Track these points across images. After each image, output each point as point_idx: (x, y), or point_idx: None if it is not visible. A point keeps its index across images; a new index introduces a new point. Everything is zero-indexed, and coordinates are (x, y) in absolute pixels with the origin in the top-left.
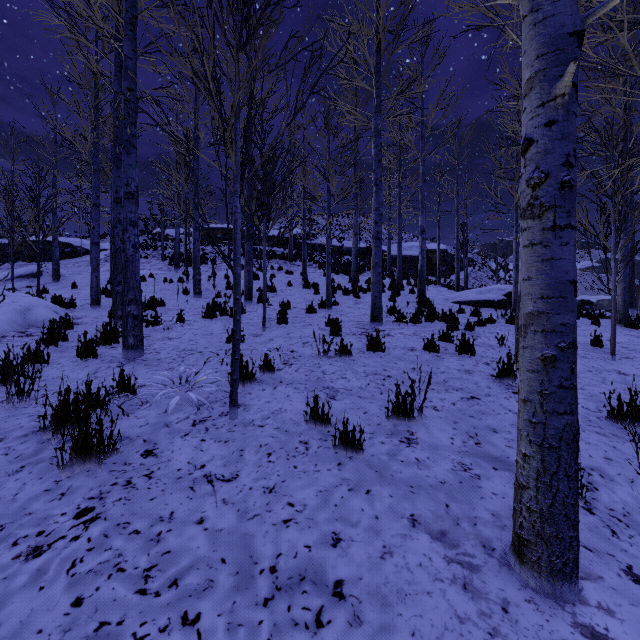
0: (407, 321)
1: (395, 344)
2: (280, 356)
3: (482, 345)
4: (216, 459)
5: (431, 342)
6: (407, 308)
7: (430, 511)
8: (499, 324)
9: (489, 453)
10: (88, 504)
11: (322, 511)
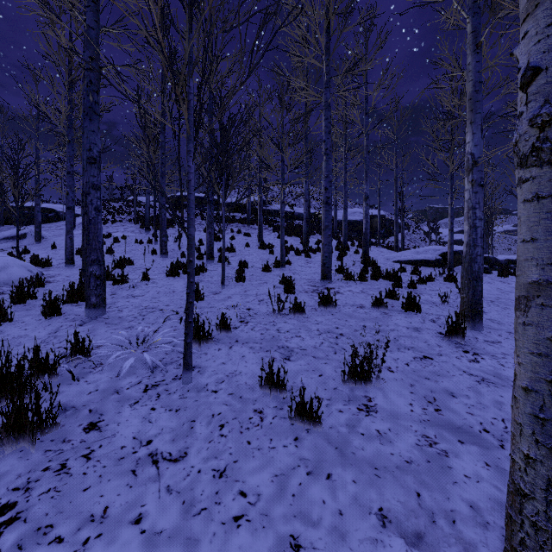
0: (354, 279)
1: (345, 301)
2: (237, 314)
3: (426, 302)
4: (164, 432)
5: (379, 300)
6: (353, 267)
7: (400, 503)
8: (438, 282)
9: (451, 422)
10: (10, 498)
11: (278, 503)
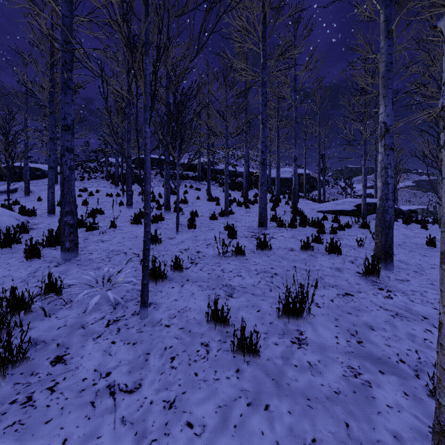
0: (286, 226)
1: (278, 245)
2: (188, 256)
3: (345, 246)
4: (122, 365)
5: (307, 244)
6: (284, 216)
7: (331, 434)
8: (354, 228)
9: (372, 353)
10: None
11: (221, 435)
